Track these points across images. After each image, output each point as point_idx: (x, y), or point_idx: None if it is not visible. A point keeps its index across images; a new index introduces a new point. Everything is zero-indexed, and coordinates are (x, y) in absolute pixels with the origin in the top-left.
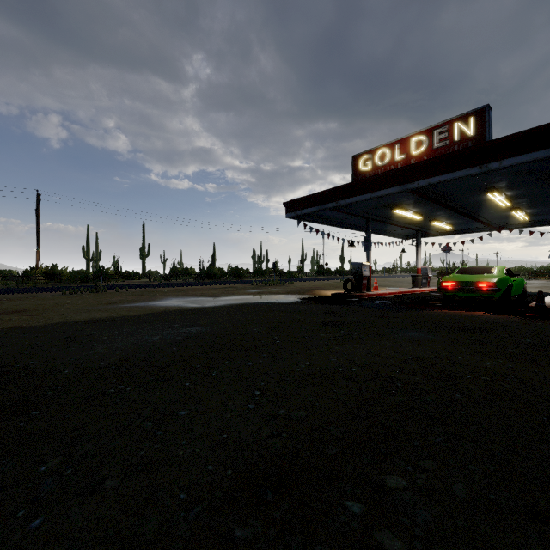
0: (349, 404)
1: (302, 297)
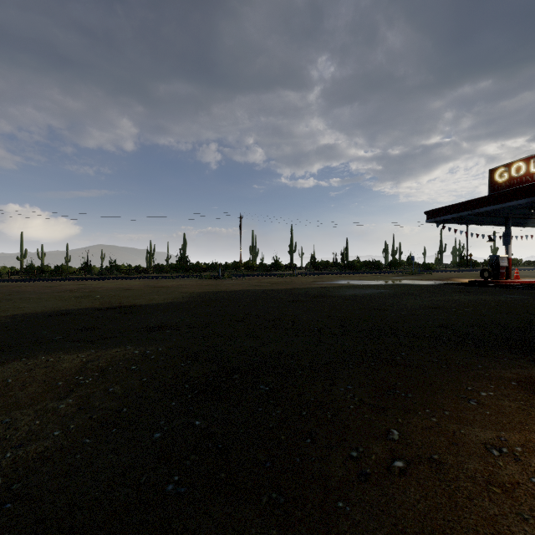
0: (459, 304)
1: (440, 282)
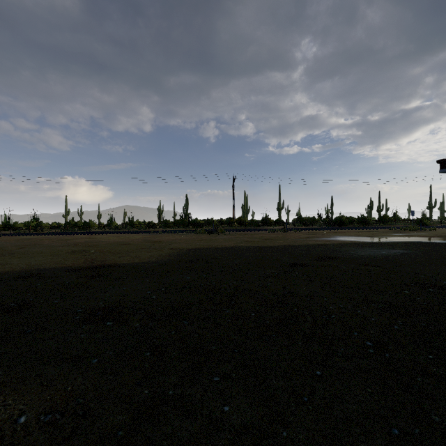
0: None
1: None
